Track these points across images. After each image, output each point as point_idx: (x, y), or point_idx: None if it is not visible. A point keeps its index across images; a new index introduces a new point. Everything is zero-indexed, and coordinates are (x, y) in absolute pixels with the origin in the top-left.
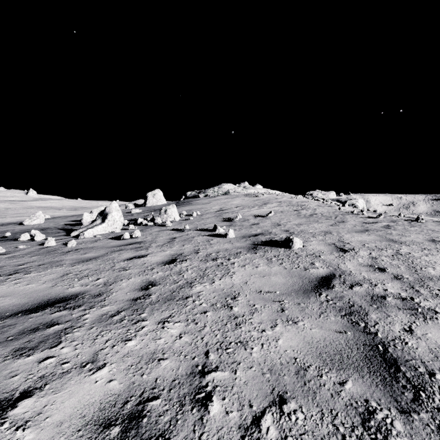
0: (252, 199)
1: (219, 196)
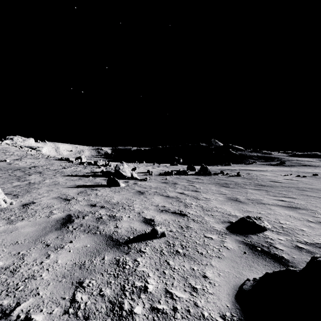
0: None
1: None
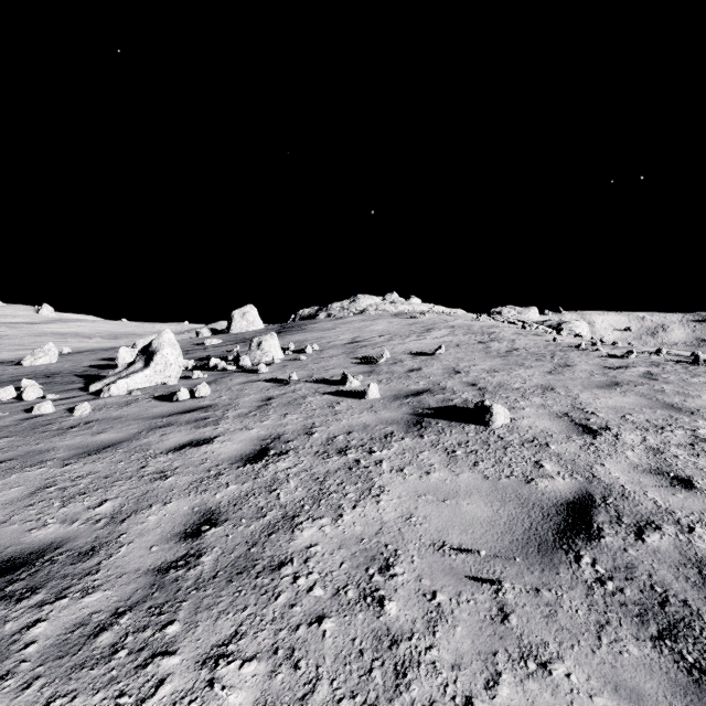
0: (406, 322)
1: (351, 317)
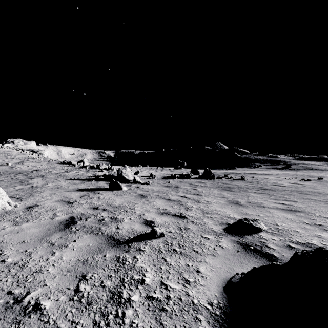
0: None
1: None
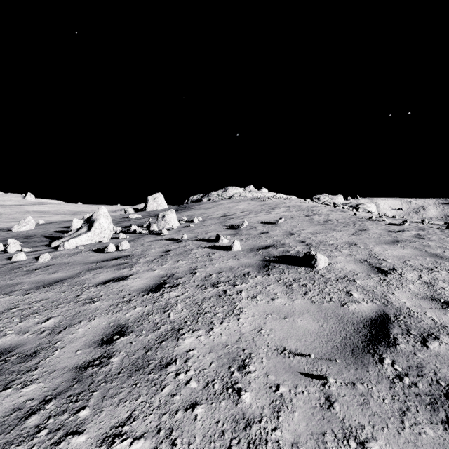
0: (259, 204)
1: (223, 201)
